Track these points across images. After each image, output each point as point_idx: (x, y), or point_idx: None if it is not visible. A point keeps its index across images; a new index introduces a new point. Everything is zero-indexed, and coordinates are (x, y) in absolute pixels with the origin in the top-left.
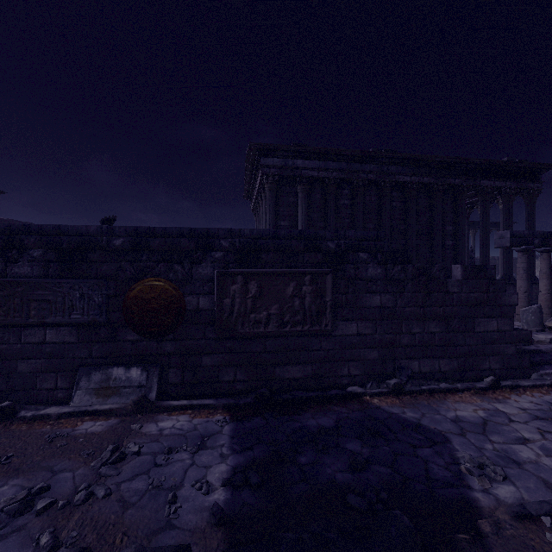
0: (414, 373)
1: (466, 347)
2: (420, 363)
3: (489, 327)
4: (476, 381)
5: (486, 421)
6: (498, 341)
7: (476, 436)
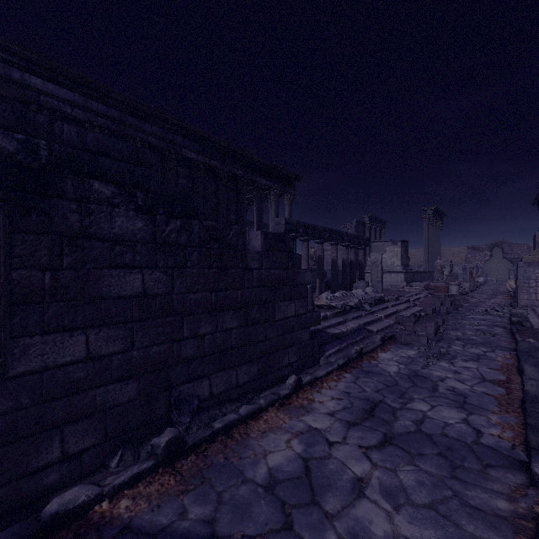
0: (202, 400)
1: (267, 342)
2: (211, 382)
3: (288, 312)
4: (277, 385)
5: (308, 462)
6: (295, 328)
7: (308, 518)
